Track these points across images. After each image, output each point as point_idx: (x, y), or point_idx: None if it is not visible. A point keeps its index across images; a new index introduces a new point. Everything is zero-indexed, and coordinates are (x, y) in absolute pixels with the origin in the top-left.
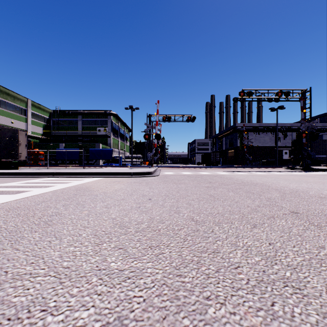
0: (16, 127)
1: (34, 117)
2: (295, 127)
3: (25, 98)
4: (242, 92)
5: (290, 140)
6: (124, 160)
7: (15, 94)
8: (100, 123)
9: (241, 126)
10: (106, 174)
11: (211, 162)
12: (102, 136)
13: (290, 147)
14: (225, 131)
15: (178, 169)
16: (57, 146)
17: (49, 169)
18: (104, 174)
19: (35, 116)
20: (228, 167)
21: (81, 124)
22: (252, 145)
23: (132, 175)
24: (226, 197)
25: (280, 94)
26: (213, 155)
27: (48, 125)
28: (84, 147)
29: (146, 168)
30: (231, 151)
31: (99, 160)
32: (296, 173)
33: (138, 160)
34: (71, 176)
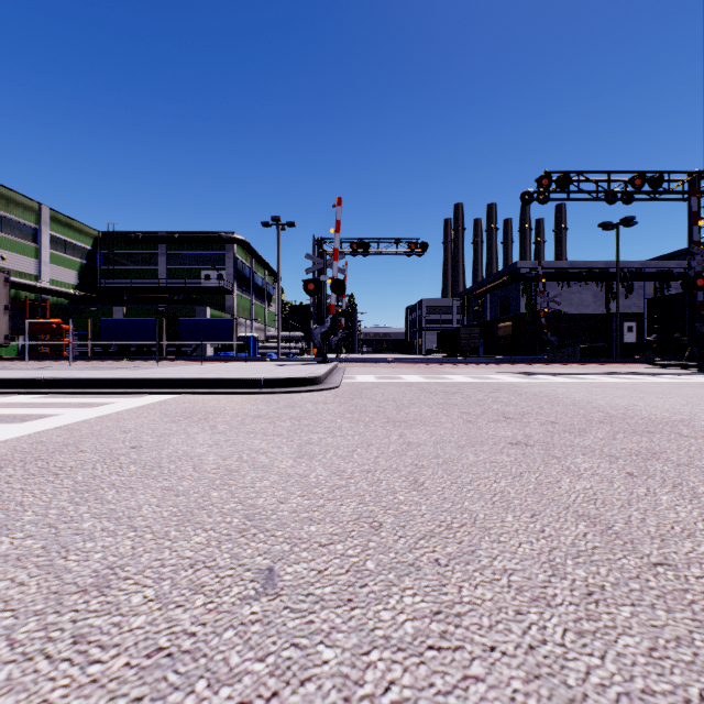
0: (12, 269)
1: (57, 246)
2: (651, 271)
3: (36, 202)
4: (545, 177)
5: (640, 300)
6: (264, 345)
7: (10, 193)
8: (210, 261)
9: (529, 269)
10: (187, 384)
11: (461, 350)
12: (214, 290)
13: (641, 316)
14: (492, 278)
15: (388, 366)
16: (110, 314)
17: (71, 368)
18: (184, 385)
19: (59, 244)
20: (509, 361)
21: (166, 263)
22: (558, 311)
23: (262, 387)
24: (697, 546)
25: (640, 183)
26: (465, 333)
27: (91, 266)
28: (171, 316)
29: (309, 364)
30: (504, 325)
31: (206, 345)
32: (701, 378)
33: (296, 344)
34: (84, 390)
